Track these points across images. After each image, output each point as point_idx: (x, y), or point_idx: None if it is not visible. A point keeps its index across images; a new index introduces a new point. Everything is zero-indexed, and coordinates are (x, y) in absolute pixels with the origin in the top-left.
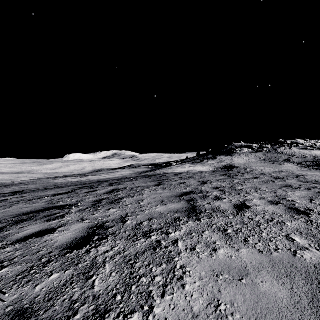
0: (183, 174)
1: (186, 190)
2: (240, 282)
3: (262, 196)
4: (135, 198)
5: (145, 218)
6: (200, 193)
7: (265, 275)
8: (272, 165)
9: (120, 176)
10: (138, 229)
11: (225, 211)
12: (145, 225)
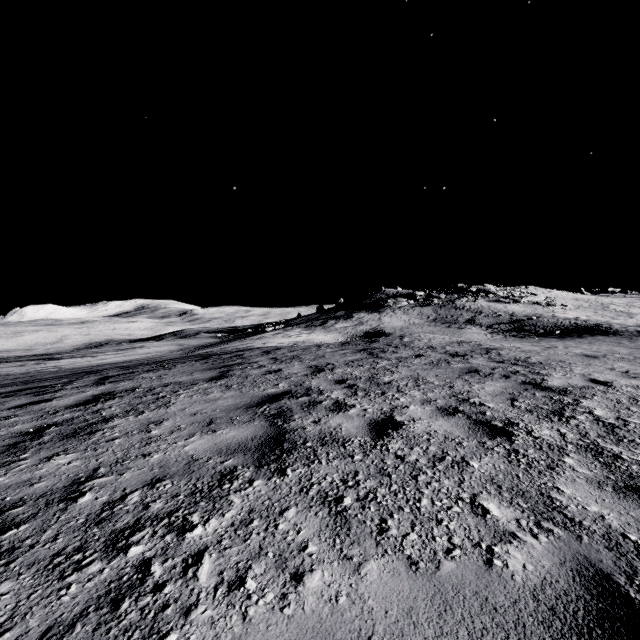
0: (281, 351)
1: (276, 388)
2: None
3: (427, 396)
4: (144, 417)
5: (142, 478)
6: (305, 394)
7: None
8: (447, 329)
9: (142, 358)
10: (102, 521)
11: (349, 441)
12: (130, 504)
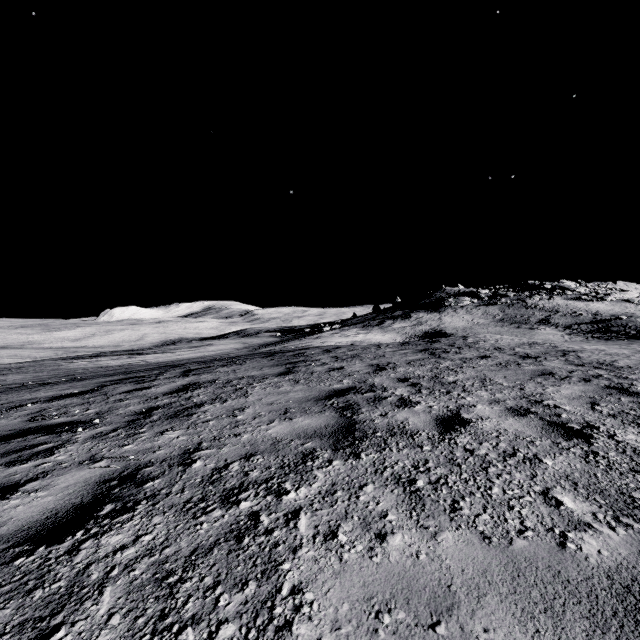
0: (341, 350)
1: (341, 384)
2: (432, 632)
3: (496, 396)
4: (228, 405)
5: (238, 452)
6: (369, 391)
7: (494, 607)
8: (516, 330)
9: (213, 354)
10: (214, 482)
11: (416, 433)
12: (233, 471)
